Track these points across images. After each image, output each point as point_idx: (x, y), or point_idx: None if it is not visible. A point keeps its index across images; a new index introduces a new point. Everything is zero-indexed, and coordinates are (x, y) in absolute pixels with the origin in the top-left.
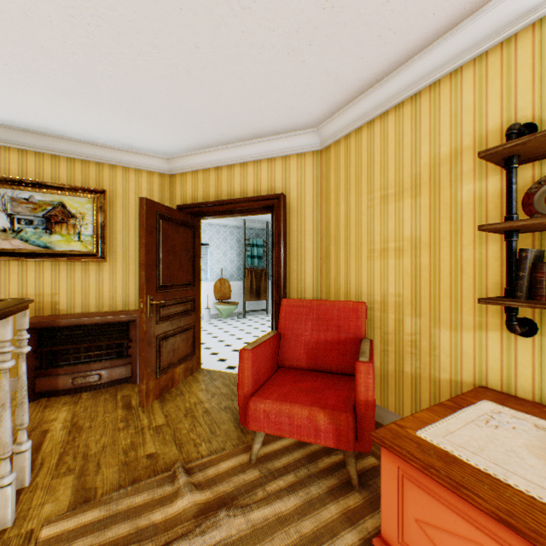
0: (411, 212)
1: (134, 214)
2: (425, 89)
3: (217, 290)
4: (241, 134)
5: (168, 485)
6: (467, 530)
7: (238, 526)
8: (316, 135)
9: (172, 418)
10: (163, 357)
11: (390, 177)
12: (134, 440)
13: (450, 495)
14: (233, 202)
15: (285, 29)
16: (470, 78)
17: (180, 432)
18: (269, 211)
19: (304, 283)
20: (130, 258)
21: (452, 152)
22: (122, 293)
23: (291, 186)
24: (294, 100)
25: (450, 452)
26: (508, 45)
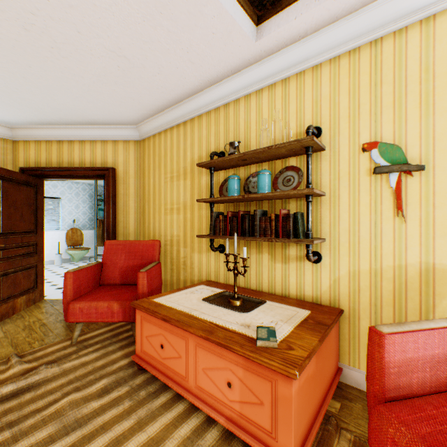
0: (183, 188)
1: None
2: (189, 120)
3: (69, 238)
4: (79, 120)
5: (3, 365)
6: (159, 330)
7: (54, 371)
8: (137, 130)
9: (11, 332)
10: (4, 290)
11: (175, 166)
12: None
13: (155, 319)
14: (72, 169)
15: (96, 73)
16: (205, 122)
17: (17, 339)
18: (102, 178)
19: (129, 230)
20: None
21: (199, 158)
22: None
23: (119, 162)
24: (115, 108)
25: (163, 303)
26: (217, 111)
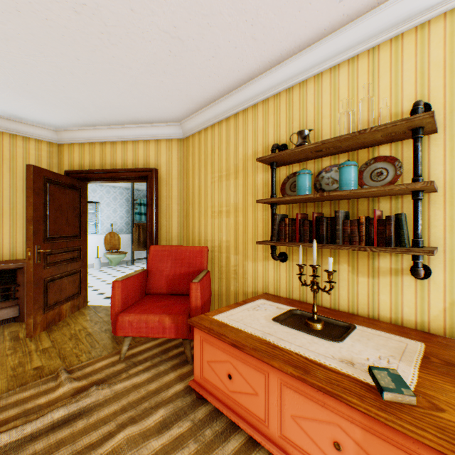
0: (234, 188)
1: (22, 176)
2: (241, 111)
3: (107, 242)
4: (122, 119)
5: (52, 382)
6: (225, 357)
7: (105, 394)
8: (180, 127)
9: (58, 342)
10: (50, 296)
11: (223, 164)
12: (22, 360)
13: (219, 342)
14: (115, 171)
15: (145, 61)
16: (261, 111)
17: (65, 350)
18: (145, 180)
19: (172, 234)
20: (17, 214)
21: (253, 153)
22: (9, 245)
23: (162, 162)
24: (160, 103)
25: (226, 322)
26: (277, 97)
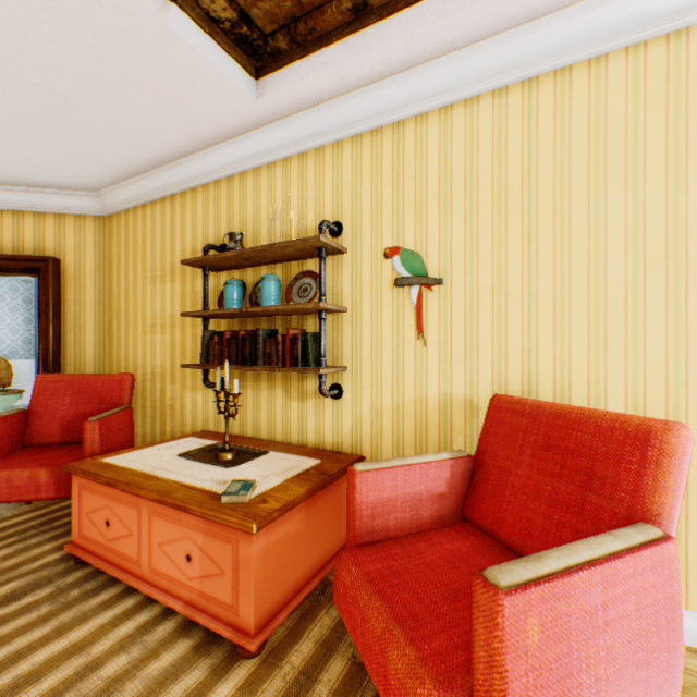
0: (171, 294)
1: None
2: (179, 193)
3: None
4: None
5: None
6: (105, 502)
7: None
8: (98, 200)
9: None
10: None
11: (158, 261)
12: None
13: (99, 485)
14: None
15: (11, 110)
16: (202, 199)
17: None
18: (36, 274)
19: (86, 358)
20: None
21: (193, 251)
22: None
23: (68, 249)
24: (54, 164)
25: (115, 463)
26: (218, 185)
